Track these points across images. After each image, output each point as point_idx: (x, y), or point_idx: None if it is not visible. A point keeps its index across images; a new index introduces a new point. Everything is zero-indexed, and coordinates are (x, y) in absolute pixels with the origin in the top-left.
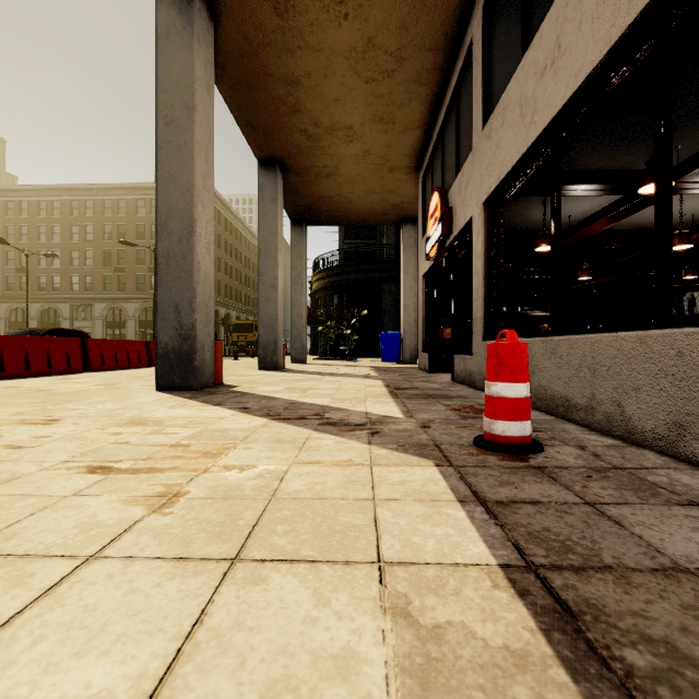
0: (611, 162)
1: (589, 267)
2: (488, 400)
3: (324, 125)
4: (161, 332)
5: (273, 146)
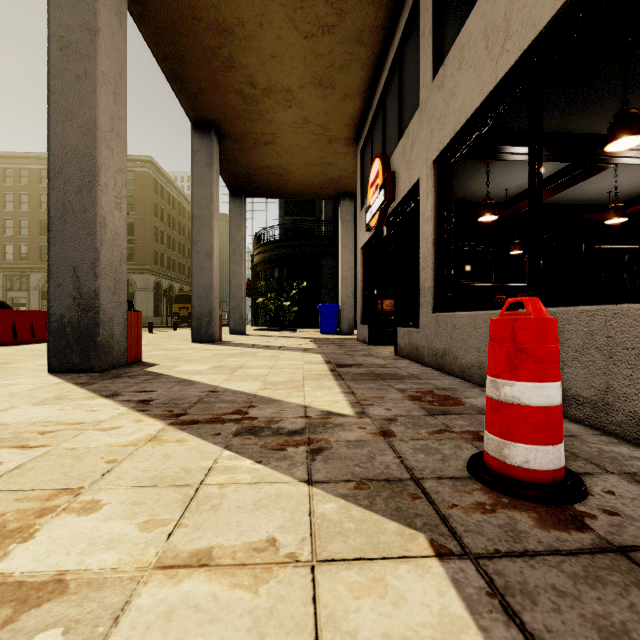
0: (558, 127)
1: (520, 241)
2: (497, 407)
3: (261, 85)
4: (54, 301)
5: (207, 107)
